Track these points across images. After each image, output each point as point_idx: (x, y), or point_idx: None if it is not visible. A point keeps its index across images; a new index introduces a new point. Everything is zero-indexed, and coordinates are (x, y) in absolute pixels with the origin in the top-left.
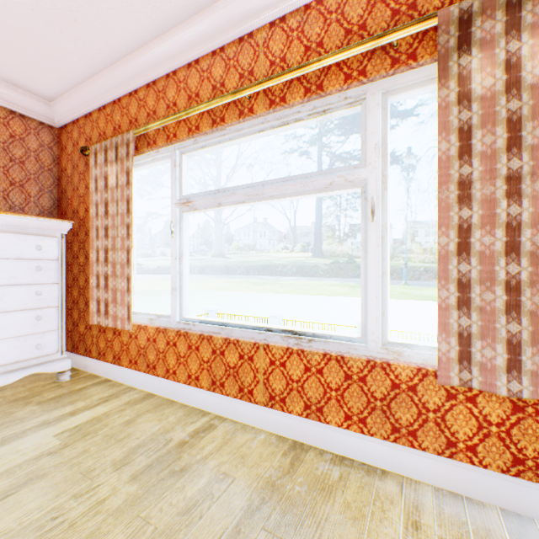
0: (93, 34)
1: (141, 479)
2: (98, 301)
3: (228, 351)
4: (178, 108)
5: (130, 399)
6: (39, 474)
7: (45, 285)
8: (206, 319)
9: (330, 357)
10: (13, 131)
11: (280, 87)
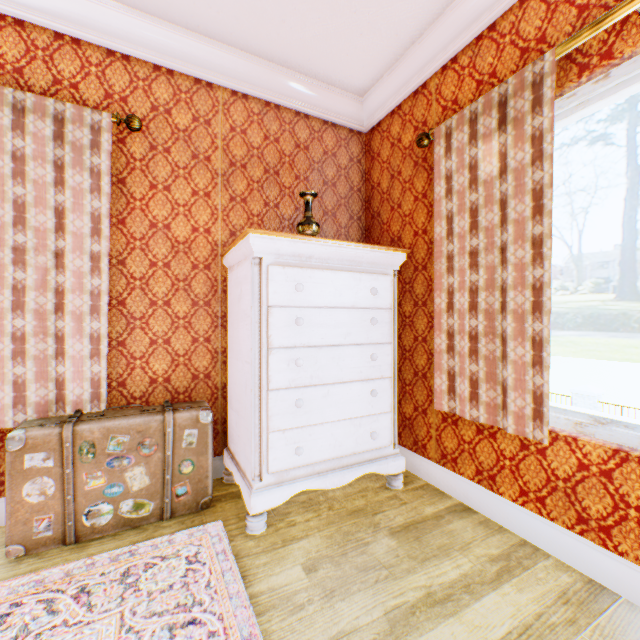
0: None
1: None
2: (448, 375)
3: None
4: None
5: (559, 586)
6: None
7: (377, 346)
8: None
9: None
10: (325, 147)
11: None
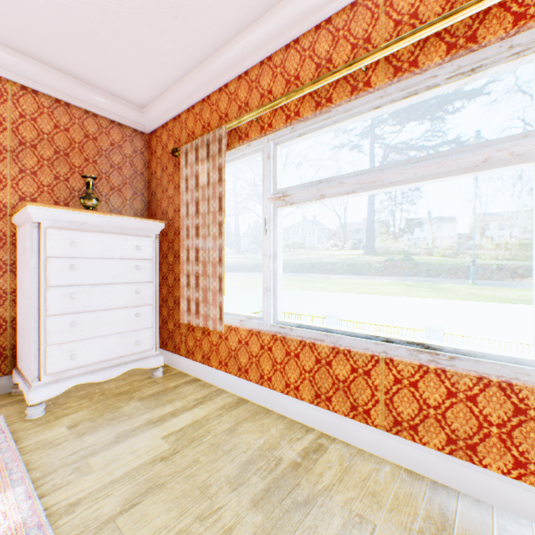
0: (190, 30)
1: (264, 507)
2: (187, 300)
3: (336, 362)
4: (273, 95)
5: (224, 403)
6: (157, 483)
7: (142, 284)
8: (305, 324)
9: (488, 382)
10: (113, 140)
11: (408, 49)
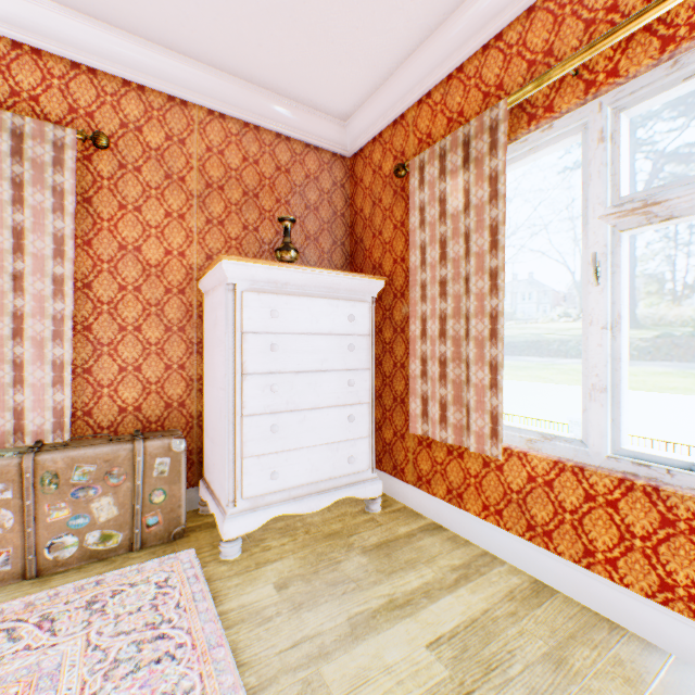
0: None
1: None
2: (422, 399)
3: None
4: (620, 12)
5: (508, 587)
6: None
7: (355, 372)
8: None
9: None
10: (307, 170)
11: None
